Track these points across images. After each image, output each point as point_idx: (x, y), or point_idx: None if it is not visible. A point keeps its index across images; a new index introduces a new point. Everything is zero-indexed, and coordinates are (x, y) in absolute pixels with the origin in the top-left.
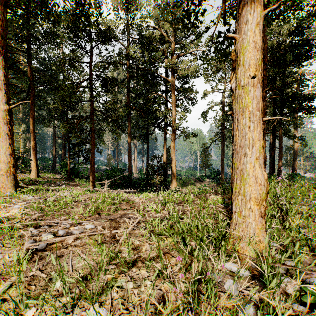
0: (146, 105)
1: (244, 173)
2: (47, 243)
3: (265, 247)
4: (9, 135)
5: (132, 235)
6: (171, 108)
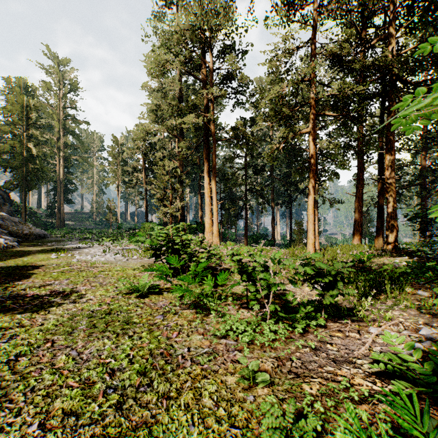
0: (288, 176)
1: (309, 237)
2: None
3: None
4: (217, 217)
5: None
6: None
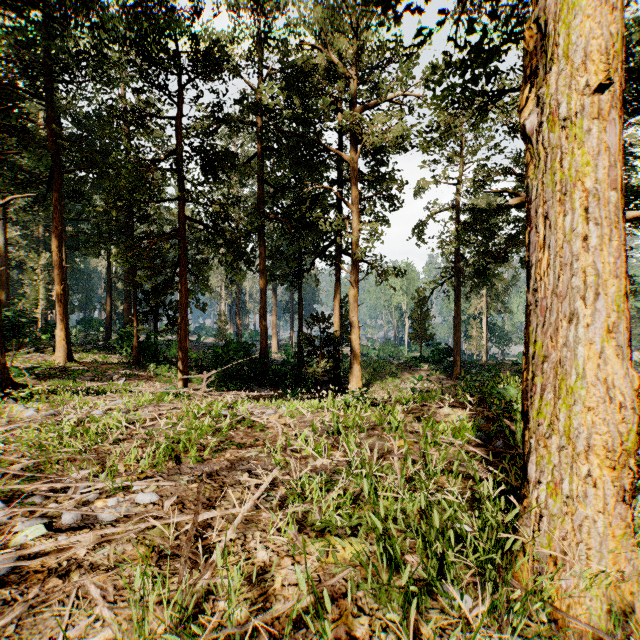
0: (297, 210)
1: (568, 372)
2: (20, 557)
3: (638, 593)
4: None
5: (252, 527)
6: (349, 217)
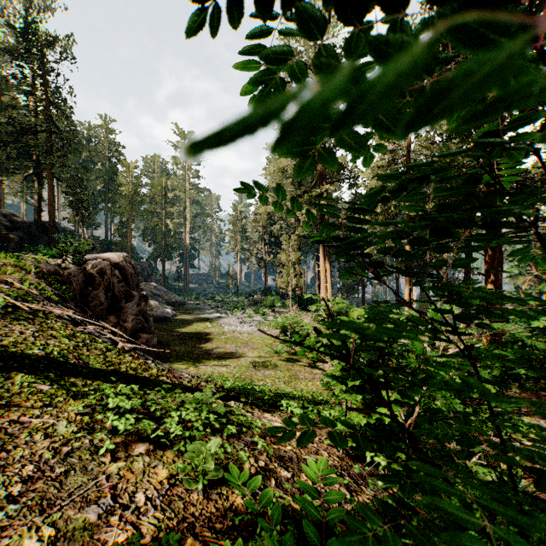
0: None
1: None
2: None
3: None
4: (331, 294)
5: None
6: None
